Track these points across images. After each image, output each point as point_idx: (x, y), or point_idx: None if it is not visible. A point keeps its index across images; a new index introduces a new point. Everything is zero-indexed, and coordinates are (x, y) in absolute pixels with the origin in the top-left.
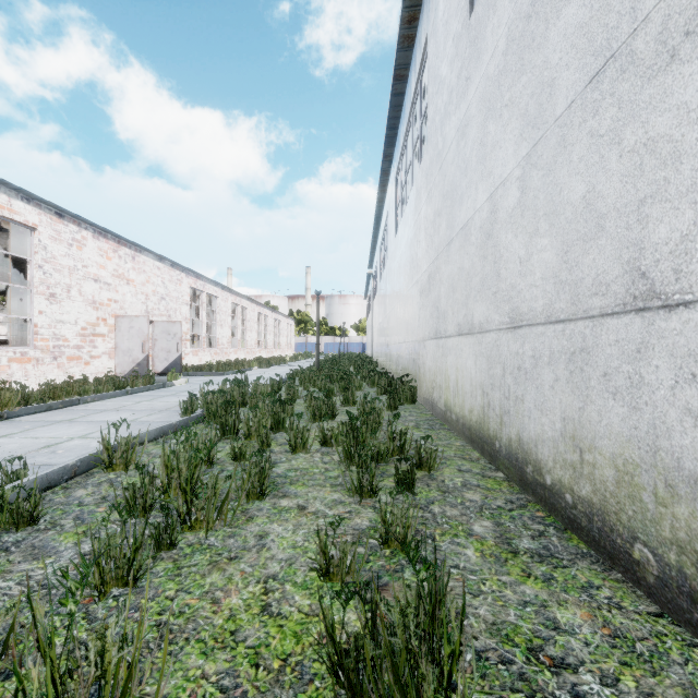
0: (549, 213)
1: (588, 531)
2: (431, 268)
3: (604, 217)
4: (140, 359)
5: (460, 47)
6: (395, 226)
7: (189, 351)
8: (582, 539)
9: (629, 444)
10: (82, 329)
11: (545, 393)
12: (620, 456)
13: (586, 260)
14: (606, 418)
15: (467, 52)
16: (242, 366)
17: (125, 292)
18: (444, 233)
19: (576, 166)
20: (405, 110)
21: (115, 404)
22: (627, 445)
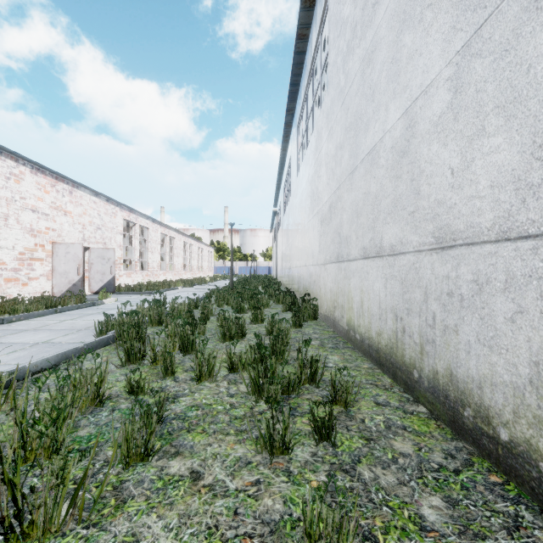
0: (505, 103)
1: None
2: (332, 198)
3: None
4: (75, 280)
5: None
6: (296, 168)
7: (123, 273)
8: None
9: None
10: (20, 254)
11: (498, 326)
12: None
13: None
14: None
15: None
16: (169, 286)
17: (63, 222)
18: (347, 163)
19: None
20: (306, 67)
21: (38, 323)
22: None
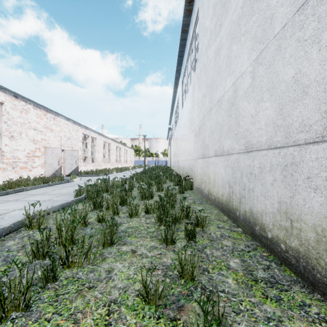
0: (270, 88)
1: (296, 267)
2: (200, 123)
3: (308, 87)
4: (57, 168)
5: (216, 9)
6: (182, 104)
7: (82, 164)
8: (292, 271)
9: (326, 219)
10: (27, 153)
11: (267, 187)
12: (319, 226)
13: (294, 112)
14: (309, 203)
15: (220, 11)
16: (108, 172)
17: (50, 135)
18: (207, 105)
19: (288, 60)
20: (187, 47)
21: (42, 191)
22: (325, 220)
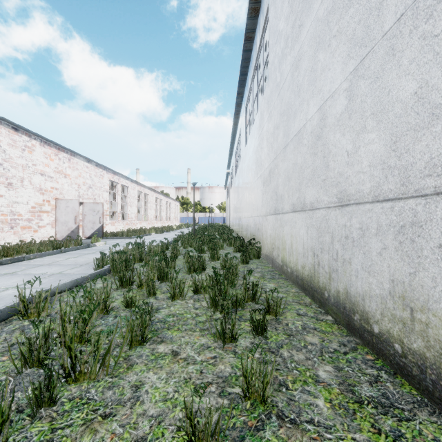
0: (376, 112)
1: (420, 380)
2: (271, 166)
3: (440, 106)
4: (73, 228)
5: (294, 5)
6: (245, 140)
7: (108, 222)
8: (414, 385)
9: None
10: (32, 208)
11: (373, 258)
12: None
13: (417, 146)
14: None
15: (300, 7)
16: (144, 233)
17: (64, 183)
18: (281, 140)
19: (406, 68)
20: (252, 61)
21: (50, 260)
22: None
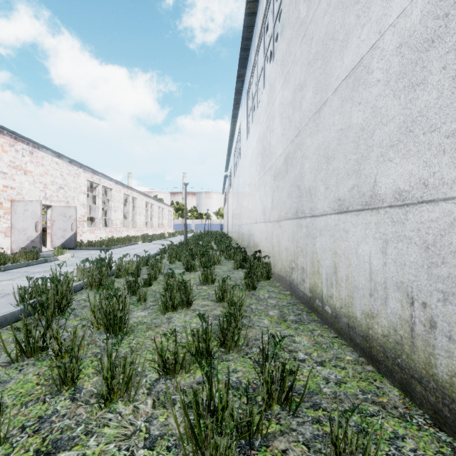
0: None
1: None
2: (289, 149)
3: None
4: (33, 237)
5: None
6: (246, 131)
7: (86, 230)
8: None
9: None
10: None
11: None
12: None
13: None
14: None
15: None
16: (129, 242)
17: (23, 181)
18: (310, 103)
19: None
20: (256, 28)
21: None
22: None
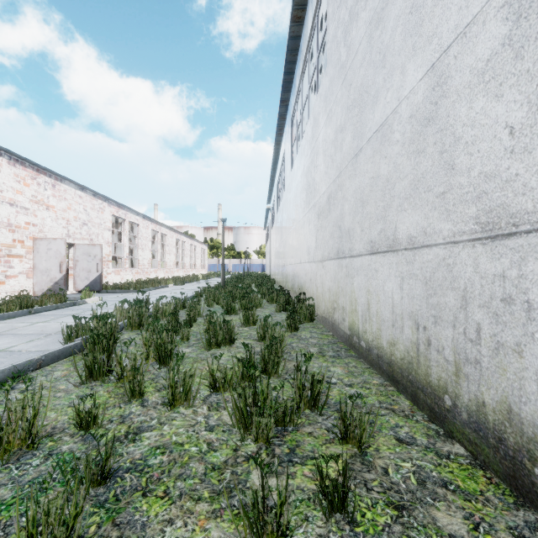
0: None
1: None
2: (331, 188)
3: None
4: (57, 278)
5: None
6: (291, 161)
7: (111, 271)
8: None
9: None
10: None
11: None
12: None
13: None
14: None
15: None
16: (159, 284)
17: (45, 217)
18: (349, 147)
19: None
20: (301, 52)
21: (5, 326)
22: None
